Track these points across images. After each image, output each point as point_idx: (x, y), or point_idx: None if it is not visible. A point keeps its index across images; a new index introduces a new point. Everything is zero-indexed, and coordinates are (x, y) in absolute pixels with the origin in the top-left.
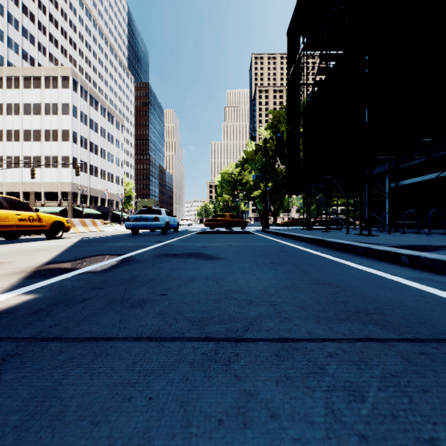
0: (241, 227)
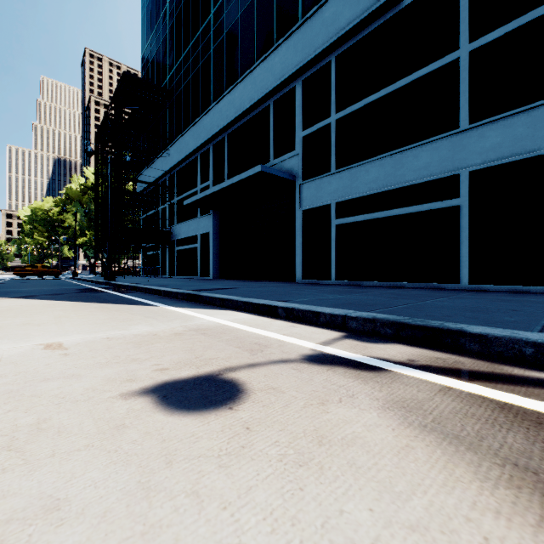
0: (55, 276)
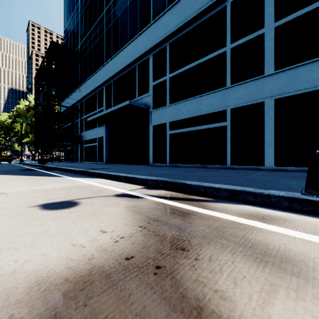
0: (8, 162)
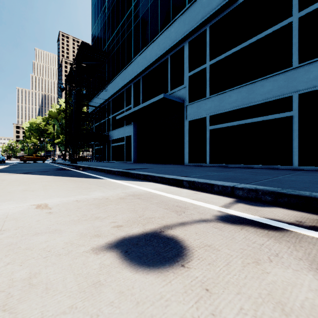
0: (43, 161)
